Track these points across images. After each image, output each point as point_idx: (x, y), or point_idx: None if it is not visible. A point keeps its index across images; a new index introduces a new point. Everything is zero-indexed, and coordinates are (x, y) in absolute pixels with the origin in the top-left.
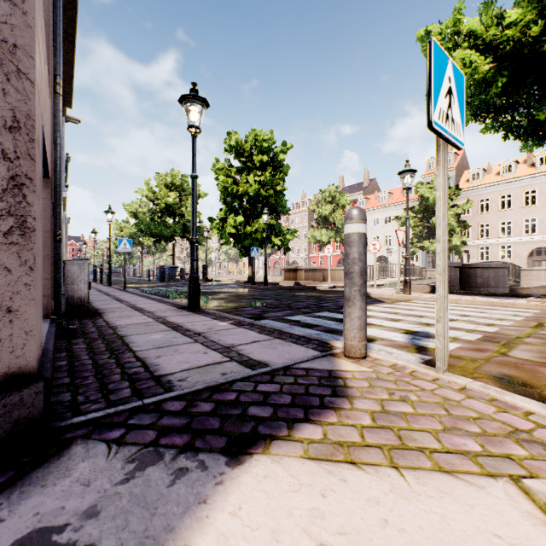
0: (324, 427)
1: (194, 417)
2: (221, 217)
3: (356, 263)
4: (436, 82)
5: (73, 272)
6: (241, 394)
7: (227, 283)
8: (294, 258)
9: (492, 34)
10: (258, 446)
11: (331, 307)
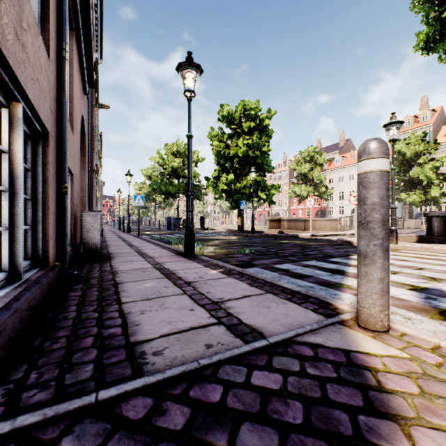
0: None
1: (155, 443)
2: (215, 176)
3: (376, 209)
4: None
5: (88, 222)
6: (228, 391)
7: (220, 231)
8: (277, 211)
9: None
10: None
11: (317, 255)
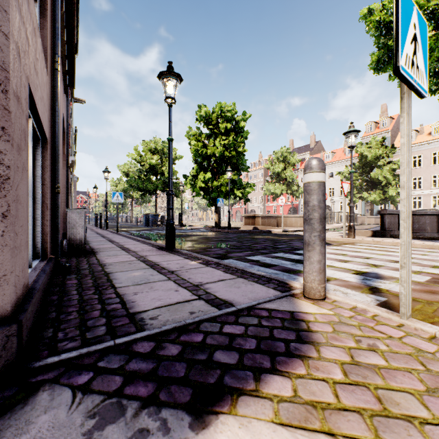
0: (293, 381)
1: (160, 361)
2: (193, 174)
3: (315, 210)
4: (403, 27)
5: (73, 219)
6: (207, 336)
7: (198, 228)
8: (252, 208)
9: (434, 4)
10: (225, 403)
11: (285, 248)
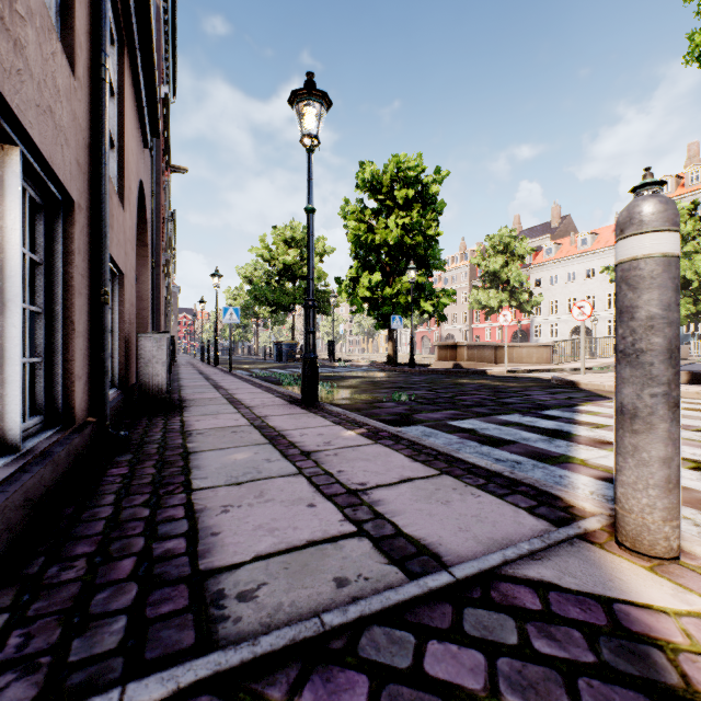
0: None
1: None
2: (351, 276)
3: (655, 328)
4: None
5: (148, 350)
6: (379, 691)
7: (359, 364)
8: (449, 331)
9: None
10: None
11: (521, 405)
